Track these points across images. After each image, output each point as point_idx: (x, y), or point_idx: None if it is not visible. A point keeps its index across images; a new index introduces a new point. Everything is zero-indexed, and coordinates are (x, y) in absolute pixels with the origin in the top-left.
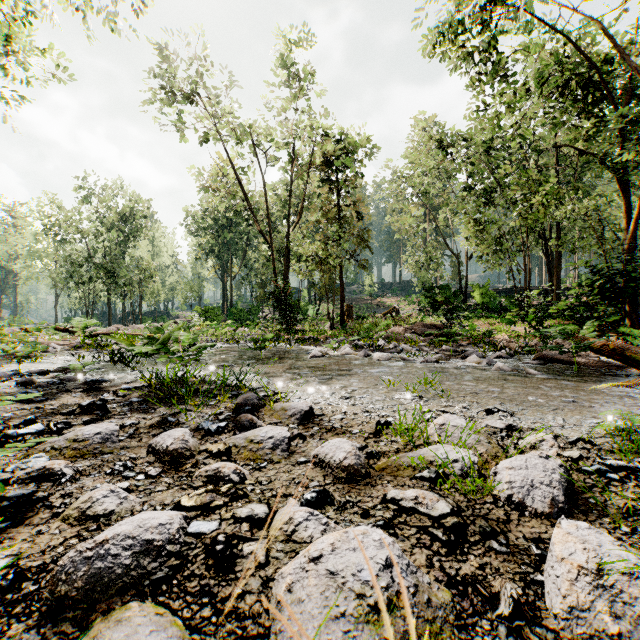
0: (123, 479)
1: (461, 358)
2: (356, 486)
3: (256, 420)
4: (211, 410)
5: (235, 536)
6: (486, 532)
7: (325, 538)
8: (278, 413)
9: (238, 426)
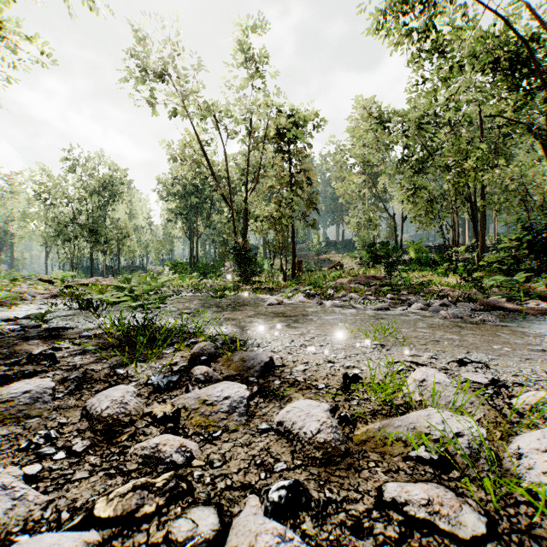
0: (36, 459)
1: (407, 306)
2: (335, 471)
3: (212, 373)
4: (166, 360)
5: None
6: None
7: None
8: (236, 364)
9: (192, 380)
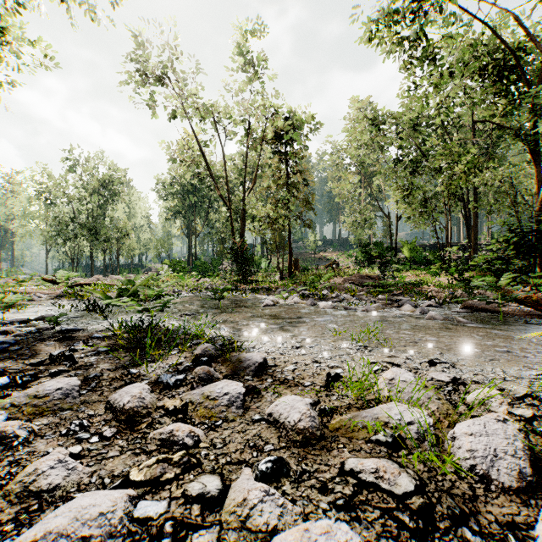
0: (76, 442)
1: (396, 307)
2: (311, 451)
3: (213, 372)
4: (172, 360)
5: (184, 524)
6: (456, 515)
7: (283, 537)
8: (234, 364)
9: (196, 378)
